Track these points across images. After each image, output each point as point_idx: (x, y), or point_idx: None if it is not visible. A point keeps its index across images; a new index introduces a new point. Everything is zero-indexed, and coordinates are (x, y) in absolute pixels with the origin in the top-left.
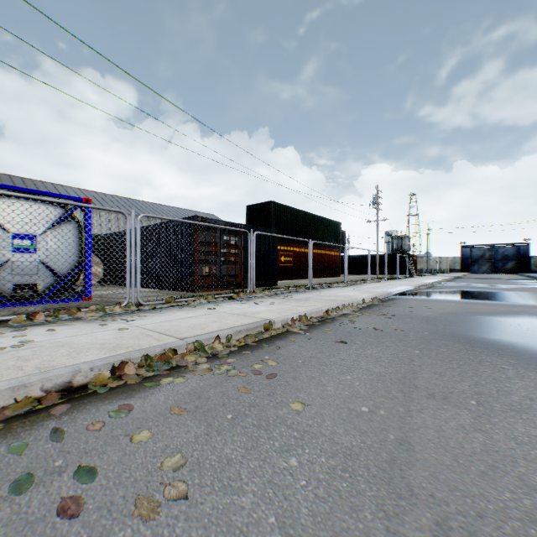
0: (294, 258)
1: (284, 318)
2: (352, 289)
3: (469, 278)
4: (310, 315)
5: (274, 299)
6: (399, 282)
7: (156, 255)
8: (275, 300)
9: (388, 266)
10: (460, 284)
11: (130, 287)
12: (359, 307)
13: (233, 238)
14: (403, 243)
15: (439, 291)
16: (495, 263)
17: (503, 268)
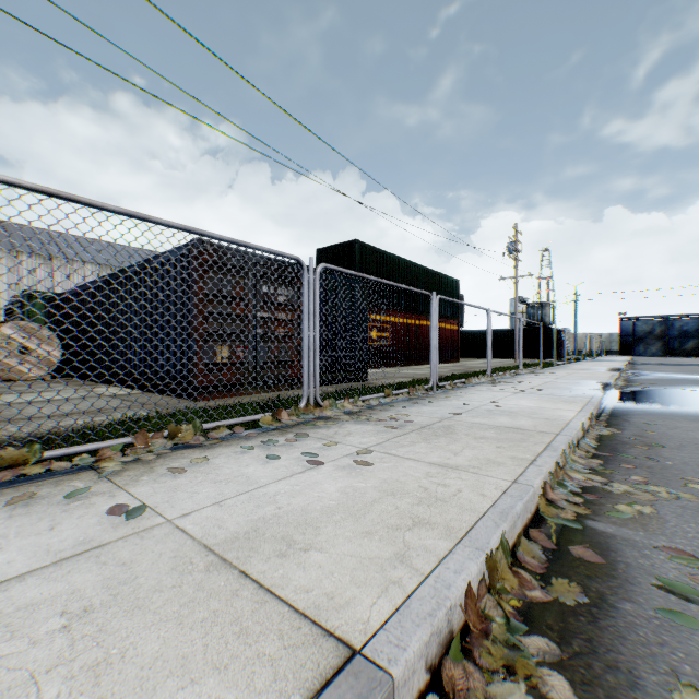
0: (392, 332)
1: (435, 619)
2: (514, 390)
3: (653, 365)
4: (511, 531)
5: (366, 428)
6: (568, 372)
7: (136, 324)
8: (369, 432)
9: (525, 346)
10: (662, 374)
11: (98, 383)
12: (588, 450)
13: (283, 291)
14: (543, 314)
15: (666, 392)
16: (669, 341)
17: (681, 348)
